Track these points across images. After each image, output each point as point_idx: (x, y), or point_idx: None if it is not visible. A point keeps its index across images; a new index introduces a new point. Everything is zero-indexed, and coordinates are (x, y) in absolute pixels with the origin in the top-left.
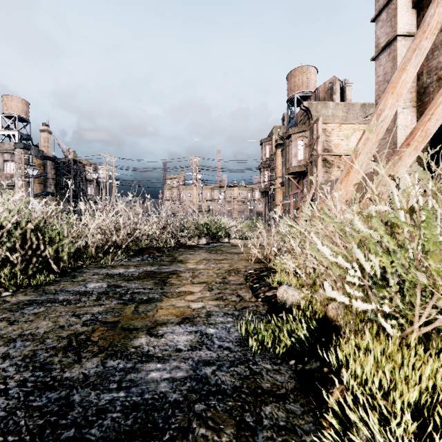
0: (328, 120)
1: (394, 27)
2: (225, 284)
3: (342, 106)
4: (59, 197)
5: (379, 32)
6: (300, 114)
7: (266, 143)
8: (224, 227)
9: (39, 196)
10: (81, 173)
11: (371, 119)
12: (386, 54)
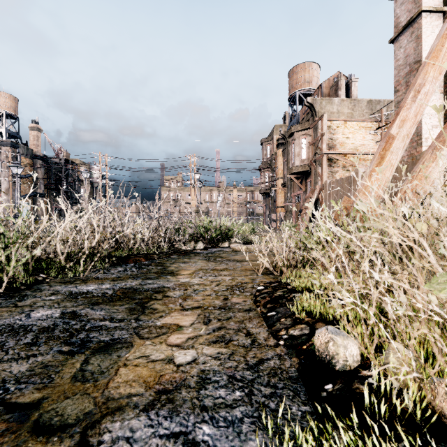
0: (333, 117)
1: (417, 2)
2: (227, 310)
3: (348, 103)
4: (50, 198)
5: (399, 10)
6: (302, 112)
7: (266, 143)
8: (224, 230)
9: (28, 197)
10: (73, 173)
11: (406, 97)
12: (408, 34)
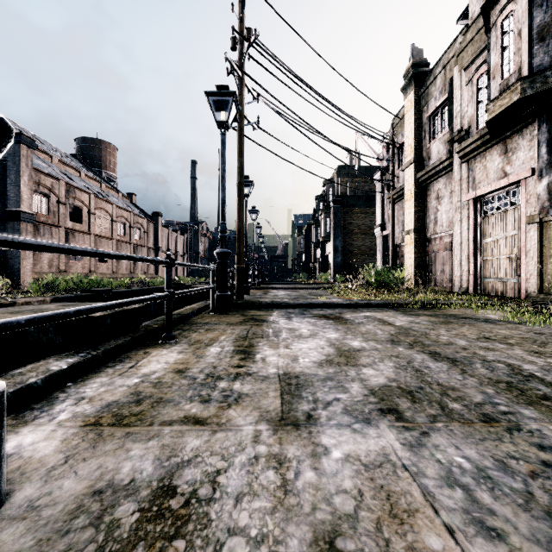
0: None
1: None
2: None
3: None
4: None
5: None
6: None
7: None
8: None
9: None
10: None
11: None
12: None
